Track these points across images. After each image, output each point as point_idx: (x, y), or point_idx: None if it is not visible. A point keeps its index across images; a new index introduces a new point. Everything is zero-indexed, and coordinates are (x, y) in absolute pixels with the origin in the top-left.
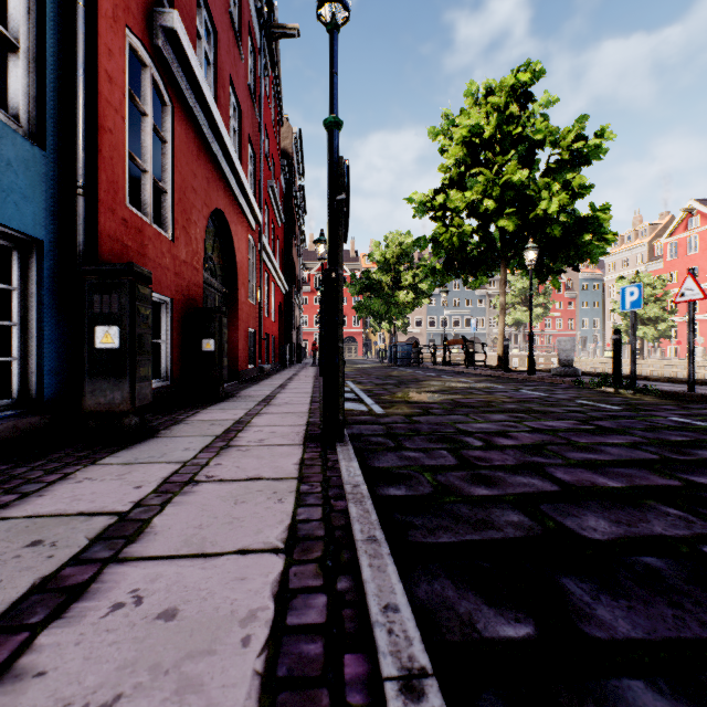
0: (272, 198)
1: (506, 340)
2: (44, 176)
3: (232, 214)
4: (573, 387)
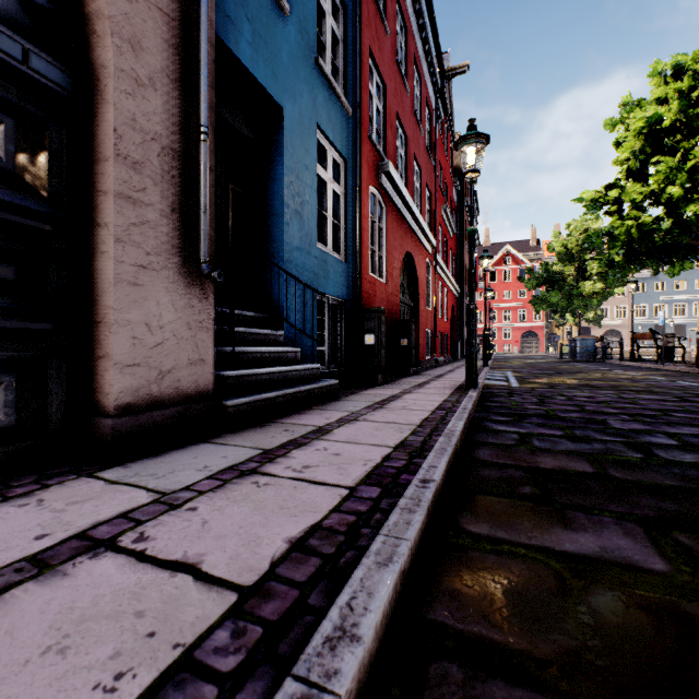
0: (445, 218)
1: (698, 333)
2: (347, 274)
3: (415, 250)
4: None
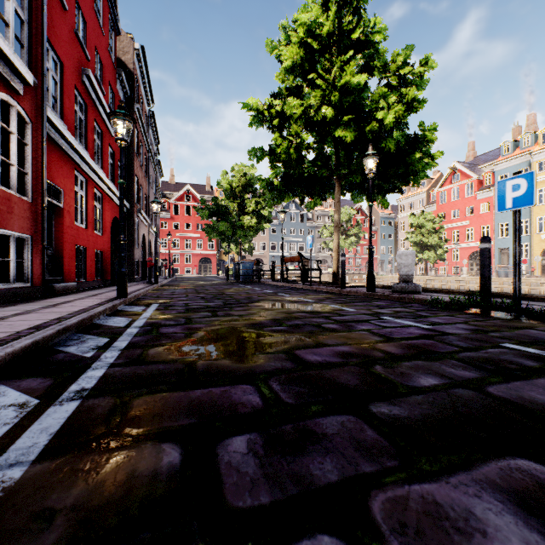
0: (92, 93)
1: (343, 256)
2: None
3: None
4: (433, 307)
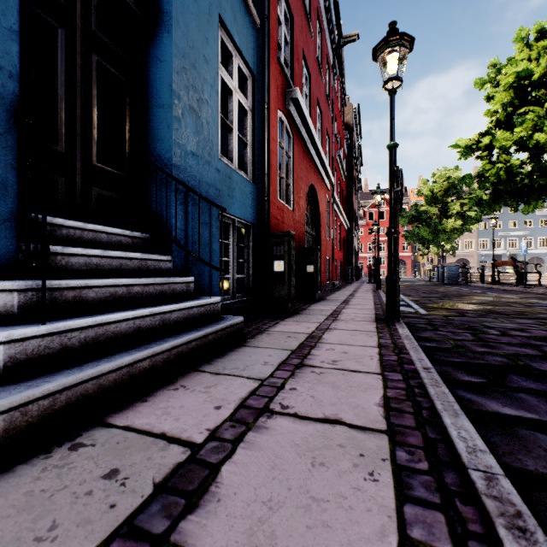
0: (339, 163)
1: None
2: (255, 196)
3: (318, 185)
4: None
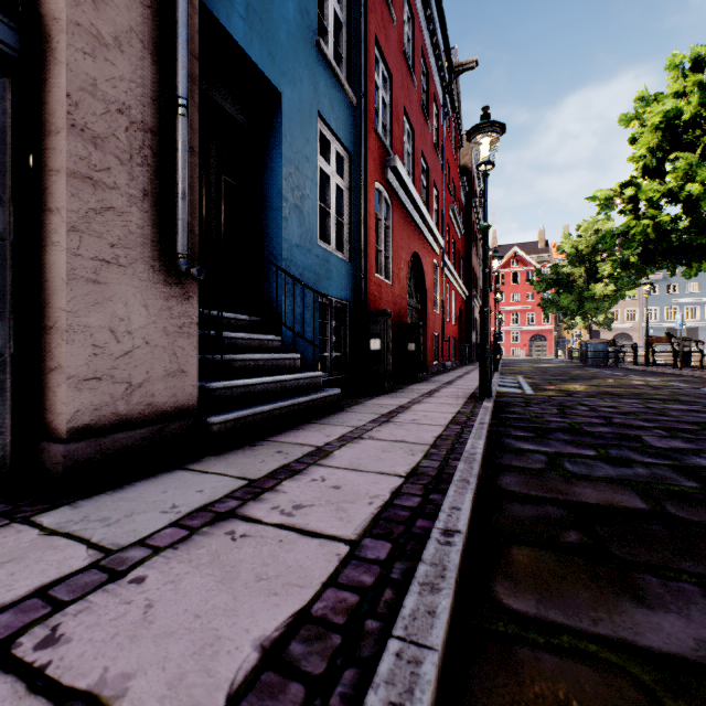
0: (452, 218)
1: None
2: (351, 274)
3: (423, 251)
4: None
